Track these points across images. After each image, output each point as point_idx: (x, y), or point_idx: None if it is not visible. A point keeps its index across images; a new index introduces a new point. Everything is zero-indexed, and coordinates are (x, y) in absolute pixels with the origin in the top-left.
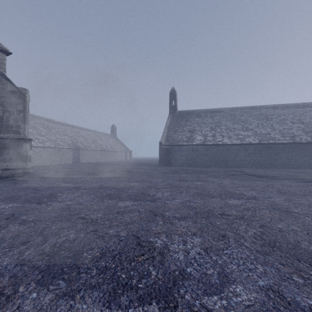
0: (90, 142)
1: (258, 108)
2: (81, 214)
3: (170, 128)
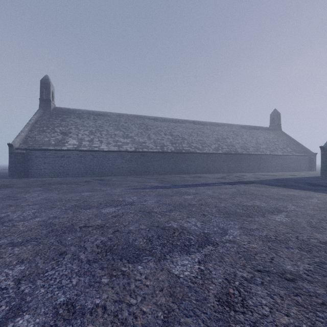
0: None
1: (142, 118)
2: None
3: (35, 127)
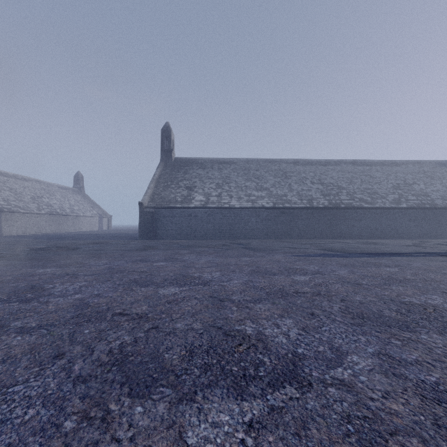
0: (28, 199)
1: (278, 162)
2: None
3: (159, 182)
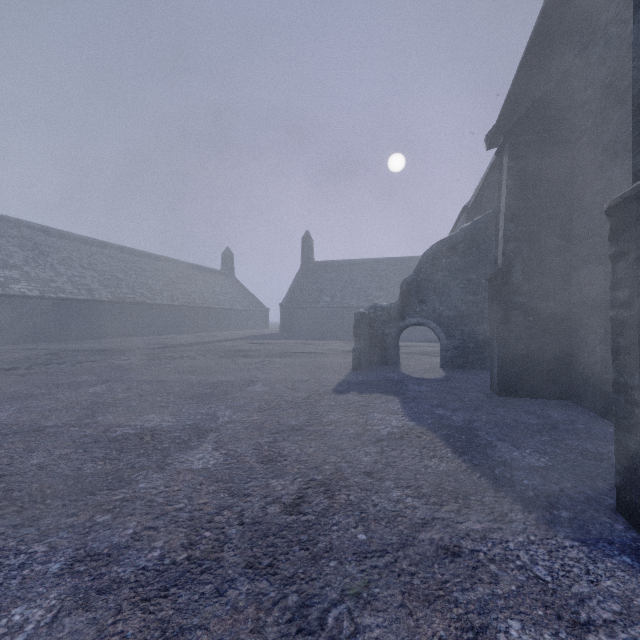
0: None
1: (14, 223)
2: (105, 400)
3: None
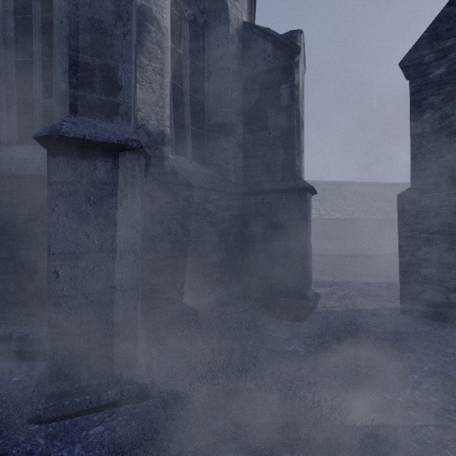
0: None
1: (350, 184)
2: None
3: None
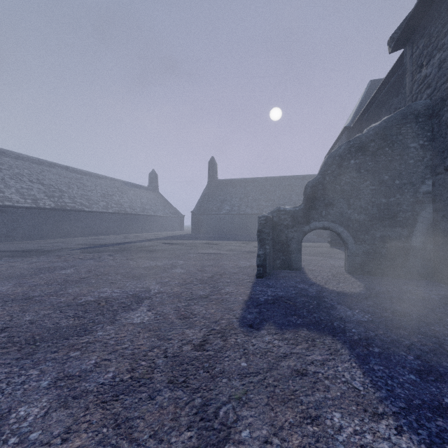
0: None
1: None
2: None
3: None
